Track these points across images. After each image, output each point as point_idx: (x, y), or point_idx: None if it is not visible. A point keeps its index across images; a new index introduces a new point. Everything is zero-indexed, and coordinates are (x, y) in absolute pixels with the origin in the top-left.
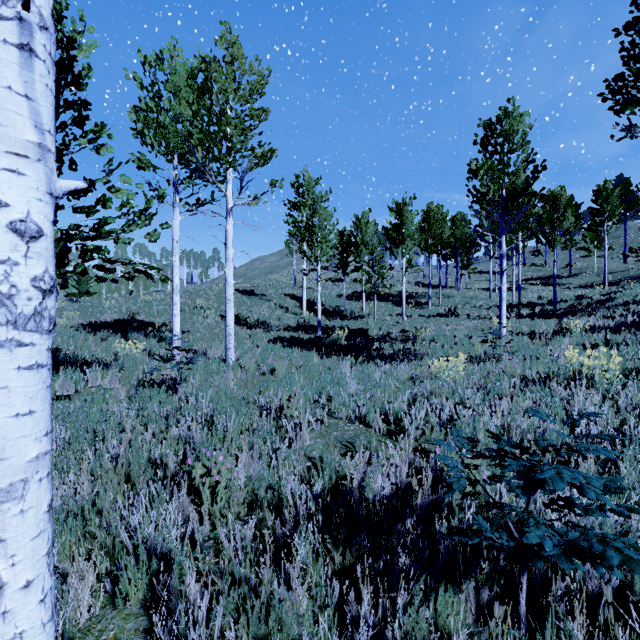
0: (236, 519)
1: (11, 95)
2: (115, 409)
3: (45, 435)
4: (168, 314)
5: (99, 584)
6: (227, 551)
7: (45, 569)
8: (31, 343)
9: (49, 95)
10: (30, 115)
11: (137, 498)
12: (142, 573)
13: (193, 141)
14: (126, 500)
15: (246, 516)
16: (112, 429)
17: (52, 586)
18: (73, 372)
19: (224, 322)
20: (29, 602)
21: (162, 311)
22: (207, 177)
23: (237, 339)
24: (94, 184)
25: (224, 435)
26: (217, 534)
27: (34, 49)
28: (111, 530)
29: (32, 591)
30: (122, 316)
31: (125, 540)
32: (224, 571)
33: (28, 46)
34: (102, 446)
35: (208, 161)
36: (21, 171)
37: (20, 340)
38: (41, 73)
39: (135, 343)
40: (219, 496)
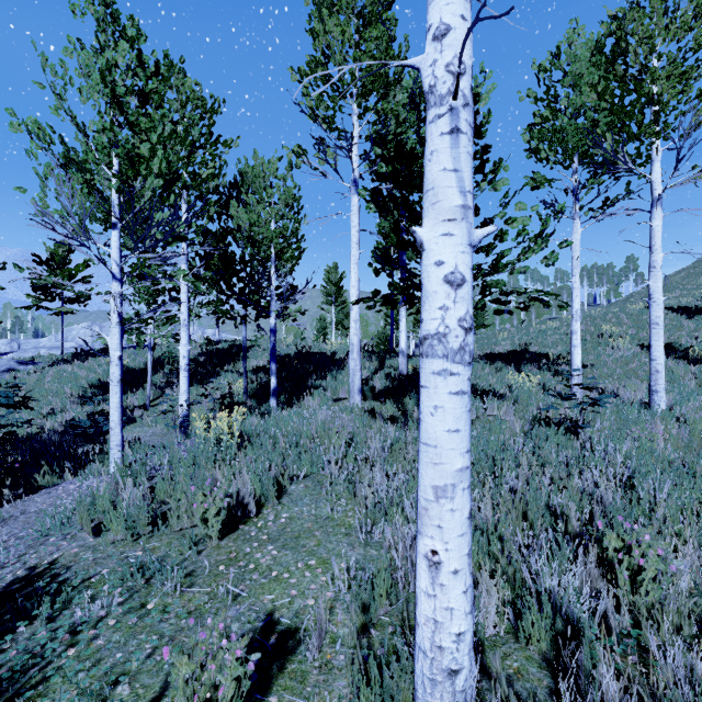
0: (674, 634)
1: (445, 174)
2: (511, 441)
3: (466, 452)
4: (564, 344)
5: (503, 607)
6: (662, 669)
7: (466, 566)
8: (457, 373)
9: (469, 160)
10: (457, 184)
11: (536, 541)
12: (544, 624)
13: (598, 130)
14: (525, 538)
15: (694, 639)
16: (509, 461)
17: (471, 584)
18: (474, 399)
19: (645, 354)
20: (456, 587)
21: (557, 341)
22: (619, 167)
23: (668, 379)
24: (492, 222)
25: (650, 509)
26: (642, 637)
27: (459, 128)
28: (512, 561)
29: (458, 579)
30: (514, 347)
31: (525, 579)
32: (657, 693)
33: (455, 128)
34: (500, 475)
35: (620, 145)
36: (451, 233)
37: (450, 370)
38: (464, 145)
39: (528, 376)
40: (645, 588)
